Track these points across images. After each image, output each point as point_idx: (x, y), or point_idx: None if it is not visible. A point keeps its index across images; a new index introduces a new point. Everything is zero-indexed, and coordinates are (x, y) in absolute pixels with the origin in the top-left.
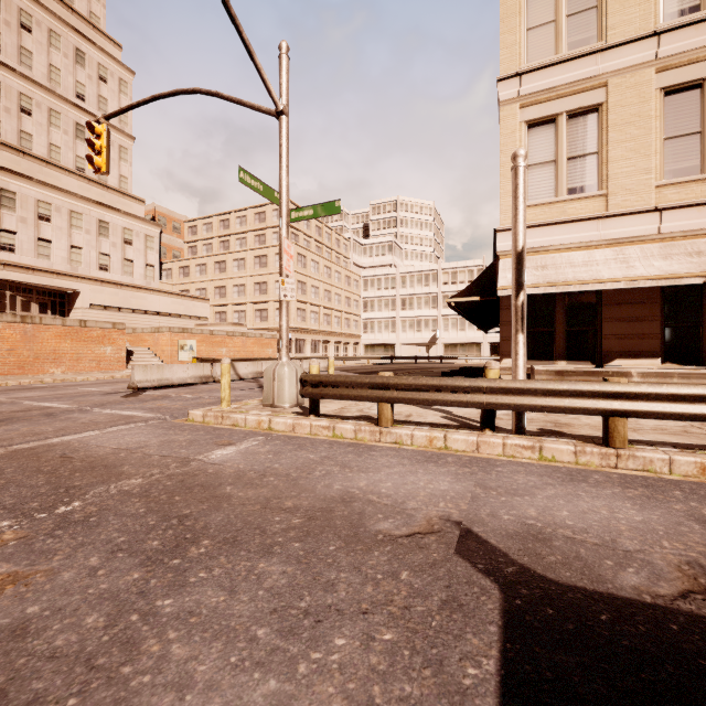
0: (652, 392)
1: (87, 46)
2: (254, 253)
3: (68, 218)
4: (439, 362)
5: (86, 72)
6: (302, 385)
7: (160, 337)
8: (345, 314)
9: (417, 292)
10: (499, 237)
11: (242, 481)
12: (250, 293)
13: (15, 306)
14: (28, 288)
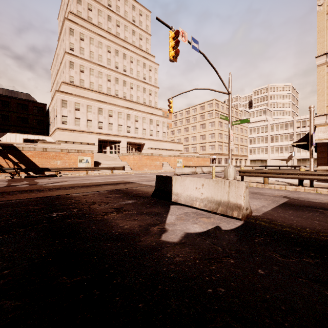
0: None
1: (146, 61)
2: (199, 123)
3: (142, 120)
4: (294, 168)
5: (146, 69)
6: (239, 172)
7: (171, 158)
8: (240, 146)
9: (280, 133)
10: (316, 119)
11: None
12: (198, 140)
13: (130, 149)
14: (132, 143)
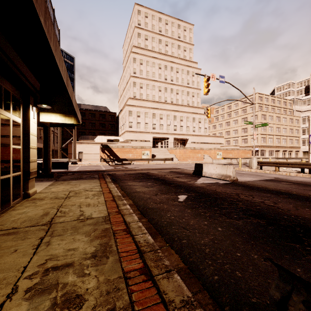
0: None
1: (189, 68)
2: (241, 117)
3: (186, 119)
4: None
5: (189, 76)
6: (258, 163)
7: (211, 151)
8: (289, 137)
9: None
10: None
11: (247, 173)
12: (240, 133)
13: (176, 144)
14: (178, 139)
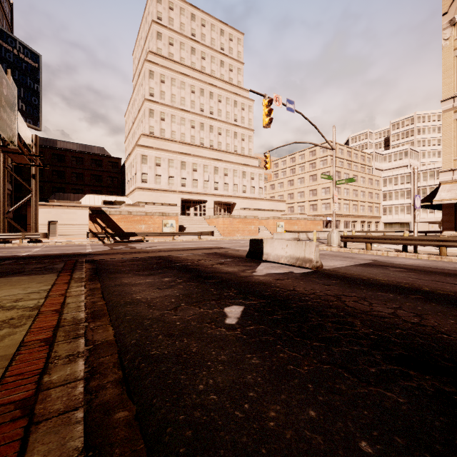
0: (451, 239)
1: (238, 98)
2: (309, 174)
3: (233, 173)
4: None
5: (237, 109)
6: (341, 238)
7: (269, 221)
8: (368, 203)
9: (429, 184)
10: (440, 175)
11: (328, 254)
12: (307, 196)
13: (217, 210)
14: (220, 203)
